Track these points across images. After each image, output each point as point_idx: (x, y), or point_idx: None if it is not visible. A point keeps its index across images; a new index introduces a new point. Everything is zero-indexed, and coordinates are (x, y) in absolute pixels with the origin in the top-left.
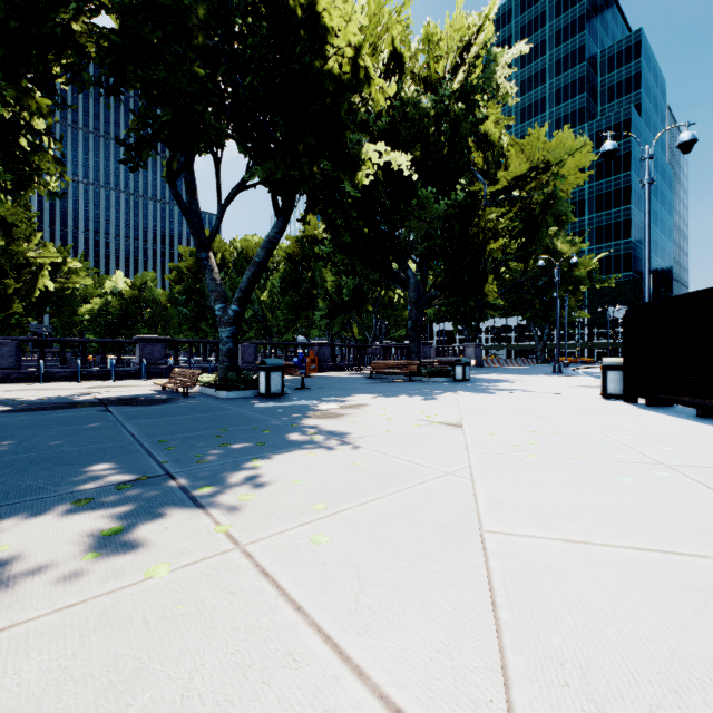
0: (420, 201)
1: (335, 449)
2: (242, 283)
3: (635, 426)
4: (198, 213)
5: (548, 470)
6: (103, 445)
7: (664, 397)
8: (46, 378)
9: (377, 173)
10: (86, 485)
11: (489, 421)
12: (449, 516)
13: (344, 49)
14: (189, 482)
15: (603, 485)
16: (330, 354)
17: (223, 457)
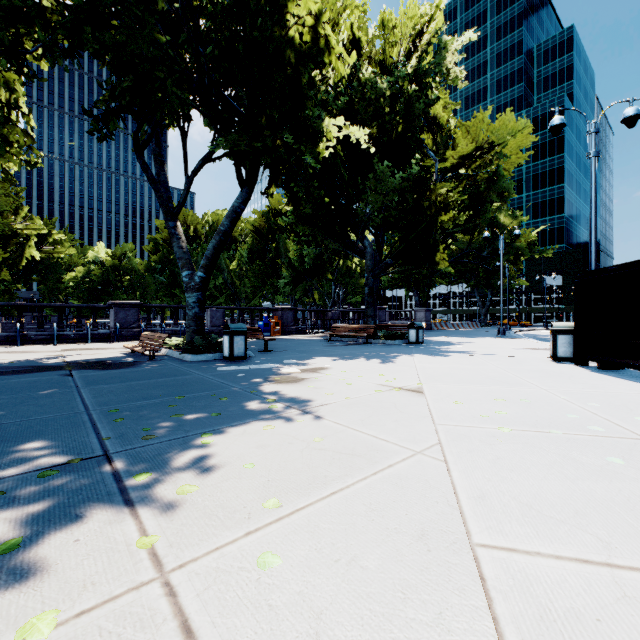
0: (376, 175)
1: (294, 420)
2: (207, 251)
3: (597, 391)
4: (166, 184)
5: (527, 448)
6: (48, 415)
7: (617, 361)
8: (23, 341)
9: (336, 147)
10: (6, 471)
11: (449, 386)
12: (428, 518)
13: (305, 17)
14: (126, 467)
15: (594, 469)
16: (292, 318)
17: (172, 431)
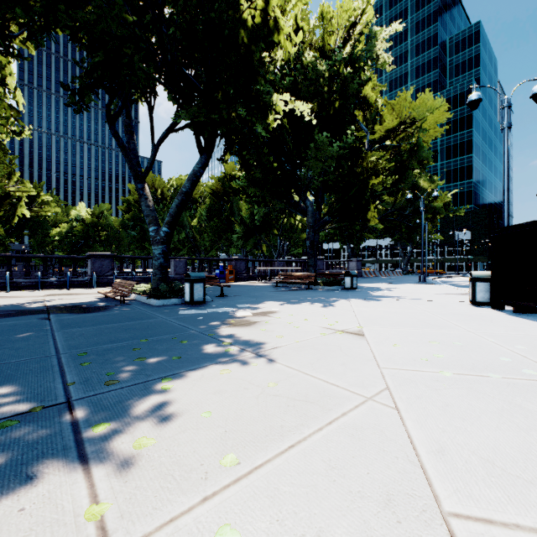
0: (317, 144)
1: (249, 364)
2: (171, 209)
3: (519, 334)
4: (135, 151)
5: (472, 394)
6: (20, 359)
7: (532, 305)
8: (12, 287)
9: (282, 120)
10: None
11: (387, 329)
12: (391, 478)
13: (256, 1)
14: (86, 416)
15: None
16: (244, 267)
17: (134, 375)
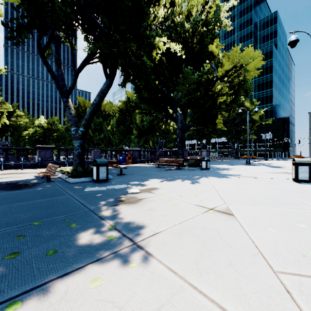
0: (184, 76)
1: (127, 265)
2: (86, 115)
3: None
4: (62, 76)
5: None
6: None
7: None
8: None
9: (162, 57)
10: None
11: (249, 207)
12: None
13: None
14: None
15: None
16: (138, 155)
17: None
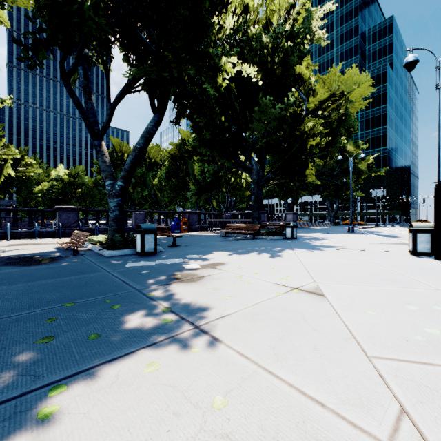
0: (261, 109)
1: (188, 350)
2: (126, 164)
3: None
4: (93, 111)
5: None
6: None
7: None
8: None
9: (230, 84)
10: None
11: (346, 286)
12: None
13: None
14: None
15: None
16: (197, 219)
17: (14, 378)
